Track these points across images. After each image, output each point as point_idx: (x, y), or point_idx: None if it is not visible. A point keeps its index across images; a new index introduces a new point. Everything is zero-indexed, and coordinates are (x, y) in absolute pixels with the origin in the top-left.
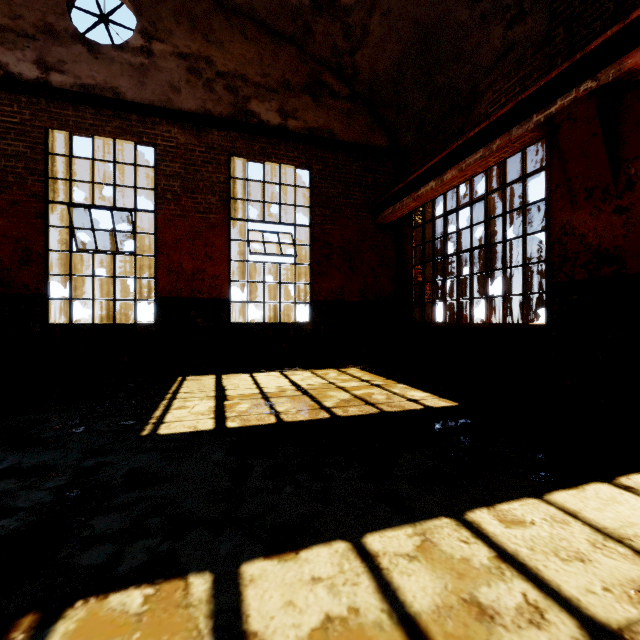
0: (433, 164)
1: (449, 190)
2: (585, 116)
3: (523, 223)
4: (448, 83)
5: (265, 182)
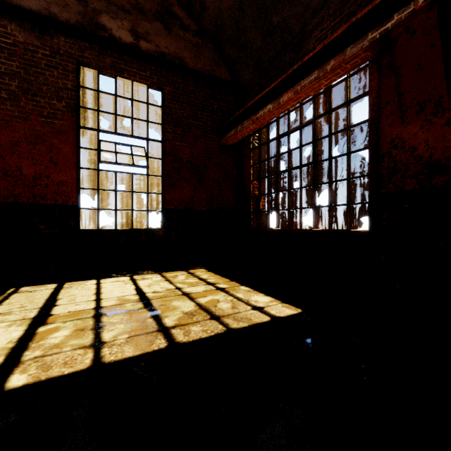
0: (270, 89)
1: (281, 117)
2: (425, 26)
3: (347, 142)
4: (282, 22)
5: (117, 96)
